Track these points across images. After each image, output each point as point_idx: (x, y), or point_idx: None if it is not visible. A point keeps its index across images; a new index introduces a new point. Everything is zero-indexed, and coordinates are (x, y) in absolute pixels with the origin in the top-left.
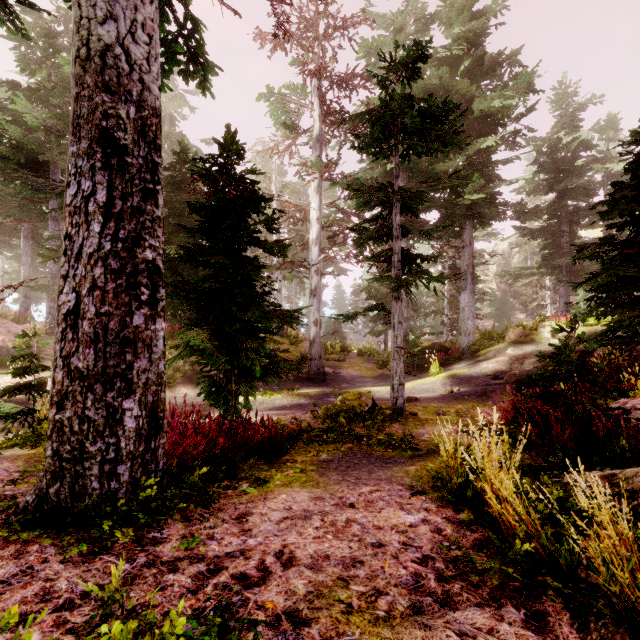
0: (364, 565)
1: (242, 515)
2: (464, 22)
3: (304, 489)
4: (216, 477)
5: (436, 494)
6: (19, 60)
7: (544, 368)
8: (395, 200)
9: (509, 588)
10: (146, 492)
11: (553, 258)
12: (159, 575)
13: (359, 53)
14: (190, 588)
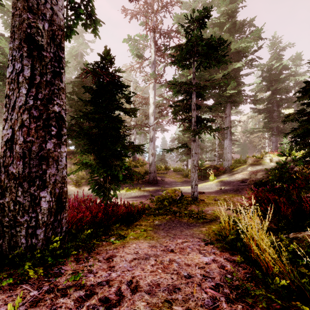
0: (181, 291)
1: (110, 257)
2: (226, 4)
3: (145, 241)
4: (97, 234)
5: (219, 244)
6: (3, 23)
7: (268, 177)
8: (193, 90)
9: (272, 308)
10: (53, 245)
11: (270, 123)
12: (54, 299)
13: (174, 21)
14: (72, 309)
